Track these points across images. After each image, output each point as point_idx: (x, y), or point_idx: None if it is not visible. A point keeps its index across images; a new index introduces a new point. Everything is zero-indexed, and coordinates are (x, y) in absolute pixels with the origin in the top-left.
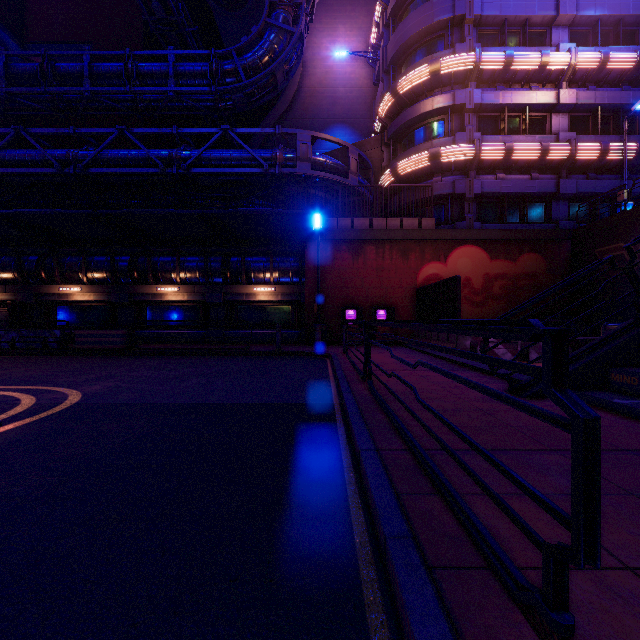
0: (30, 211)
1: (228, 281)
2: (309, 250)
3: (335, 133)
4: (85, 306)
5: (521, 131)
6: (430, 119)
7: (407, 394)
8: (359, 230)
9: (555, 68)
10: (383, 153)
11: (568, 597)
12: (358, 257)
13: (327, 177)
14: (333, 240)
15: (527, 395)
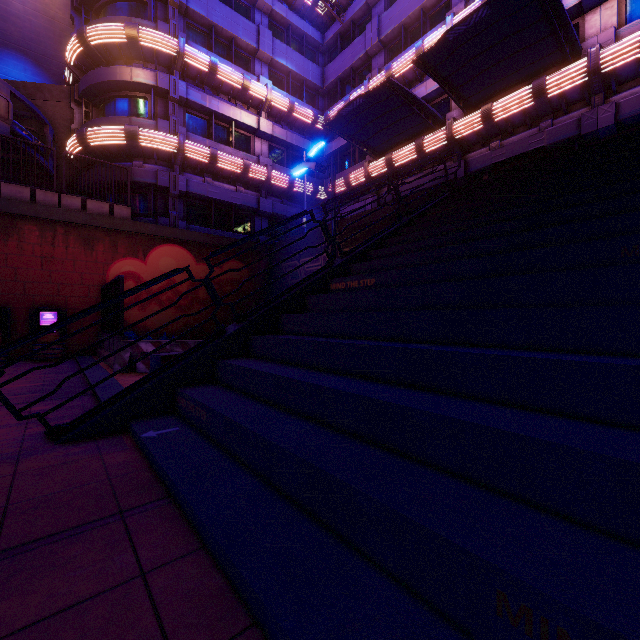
0: None
1: None
2: None
3: (6, 61)
4: None
5: (229, 143)
6: (131, 92)
7: None
8: (8, 200)
9: (256, 96)
10: (74, 112)
11: None
12: (7, 237)
13: None
14: None
15: (63, 439)
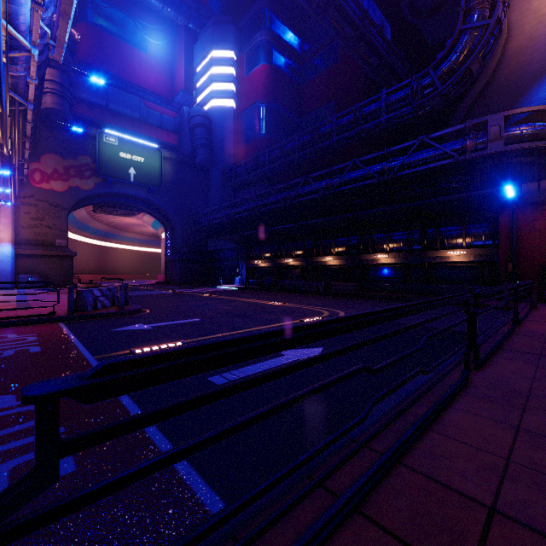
0: (313, 221)
1: (425, 248)
2: (503, 216)
3: None
4: (334, 268)
5: None
6: None
7: (540, 334)
8: None
9: None
10: None
11: (478, 357)
12: None
13: (523, 147)
14: (532, 203)
15: None
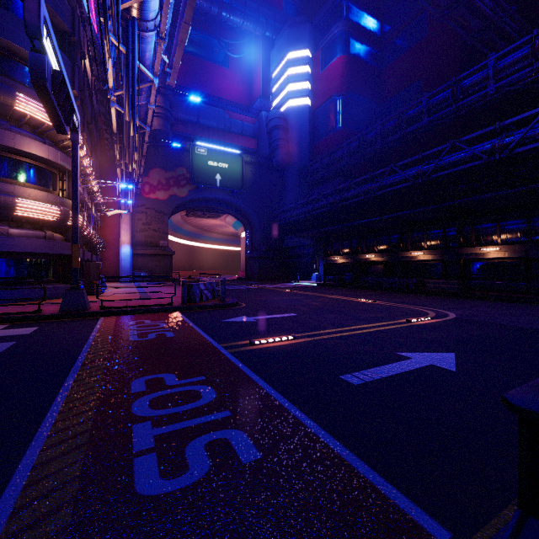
0: (403, 213)
1: None
2: None
3: None
4: (425, 263)
5: None
6: None
7: None
8: None
9: None
10: None
11: None
12: None
13: None
14: None
15: None
